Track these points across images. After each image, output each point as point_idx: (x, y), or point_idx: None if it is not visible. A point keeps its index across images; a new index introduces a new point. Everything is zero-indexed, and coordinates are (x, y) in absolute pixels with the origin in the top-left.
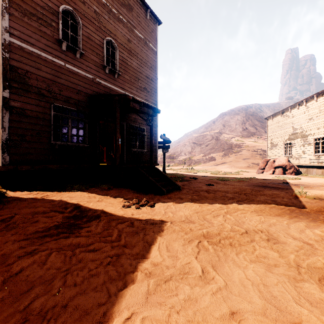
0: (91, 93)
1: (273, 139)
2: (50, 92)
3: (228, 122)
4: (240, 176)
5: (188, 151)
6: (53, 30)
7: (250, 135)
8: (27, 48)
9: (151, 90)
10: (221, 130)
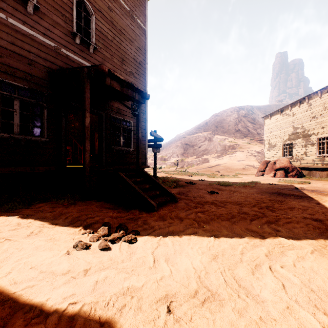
0: (53, 68)
1: (271, 139)
2: None
3: (220, 123)
4: (241, 180)
5: (180, 152)
6: None
7: (243, 136)
8: None
9: (139, 76)
10: (214, 132)
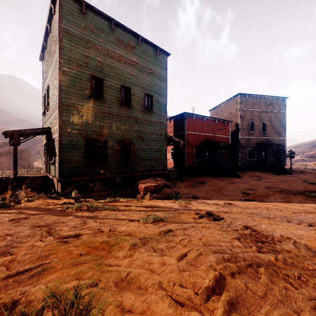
0: (257, 142)
1: None
2: (247, 146)
3: None
4: None
5: None
6: (247, 129)
7: None
8: (242, 137)
9: (282, 131)
10: None
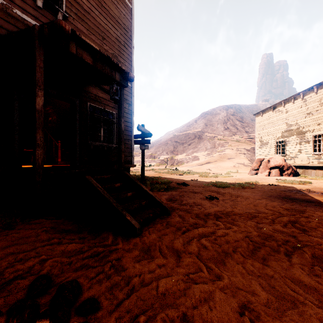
0: None
1: (263, 137)
2: None
3: (209, 121)
4: (237, 180)
5: (170, 150)
6: None
7: (232, 134)
8: None
9: (124, 60)
10: (203, 129)
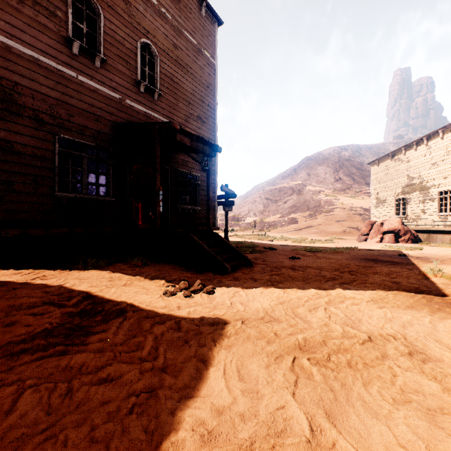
0: (118, 122)
1: (380, 193)
2: (54, 117)
3: (314, 169)
4: (335, 246)
5: (258, 210)
6: (58, 22)
7: (346, 188)
8: (16, 47)
9: (208, 120)
10: (305, 181)
